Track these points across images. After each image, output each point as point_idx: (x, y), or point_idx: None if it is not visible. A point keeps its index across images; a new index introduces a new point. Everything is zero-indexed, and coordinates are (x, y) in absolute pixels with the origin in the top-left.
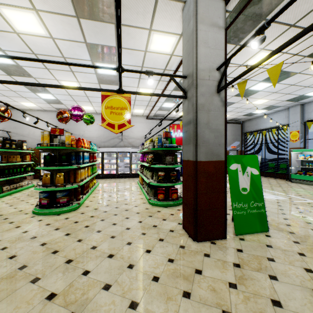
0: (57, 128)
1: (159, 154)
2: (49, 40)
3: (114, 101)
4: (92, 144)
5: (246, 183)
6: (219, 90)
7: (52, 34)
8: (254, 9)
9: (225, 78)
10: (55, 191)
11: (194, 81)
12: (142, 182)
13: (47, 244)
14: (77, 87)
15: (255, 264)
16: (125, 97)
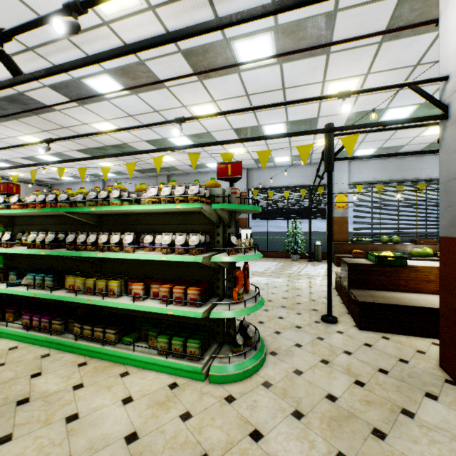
0: None
1: None
2: None
3: None
4: None
5: None
6: None
7: None
8: (1, 111)
9: None
10: None
11: None
12: None
13: None
14: None
15: None
16: None
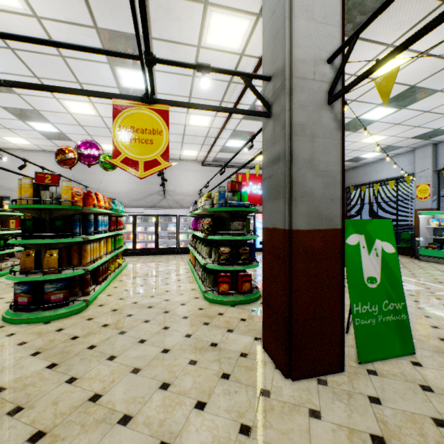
0: (47, 174)
1: (221, 218)
2: (32, 22)
3: (137, 117)
4: (115, 202)
5: (375, 268)
6: (332, 98)
7: (35, 10)
8: None
9: (342, 79)
10: (42, 282)
11: (286, 81)
12: (195, 261)
13: (6, 391)
14: (64, 88)
15: (414, 438)
16: (159, 110)
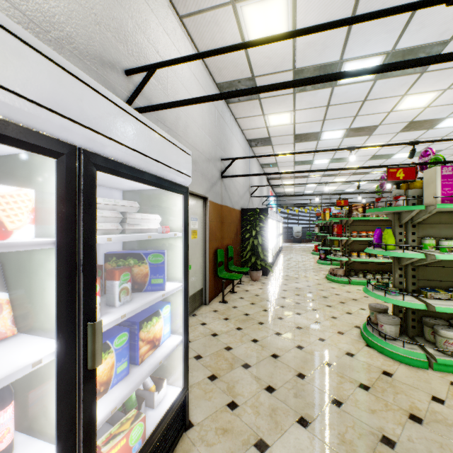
0: None
1: None
2: None
3: None
4: None
5: None
6: None
7: None
8: None
9: None
10: None
11: None
12: None
13: None
14: None
15: None
16: None
